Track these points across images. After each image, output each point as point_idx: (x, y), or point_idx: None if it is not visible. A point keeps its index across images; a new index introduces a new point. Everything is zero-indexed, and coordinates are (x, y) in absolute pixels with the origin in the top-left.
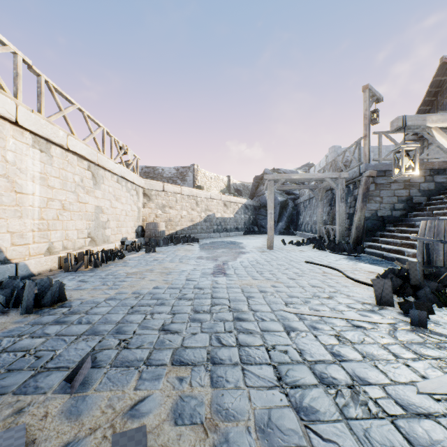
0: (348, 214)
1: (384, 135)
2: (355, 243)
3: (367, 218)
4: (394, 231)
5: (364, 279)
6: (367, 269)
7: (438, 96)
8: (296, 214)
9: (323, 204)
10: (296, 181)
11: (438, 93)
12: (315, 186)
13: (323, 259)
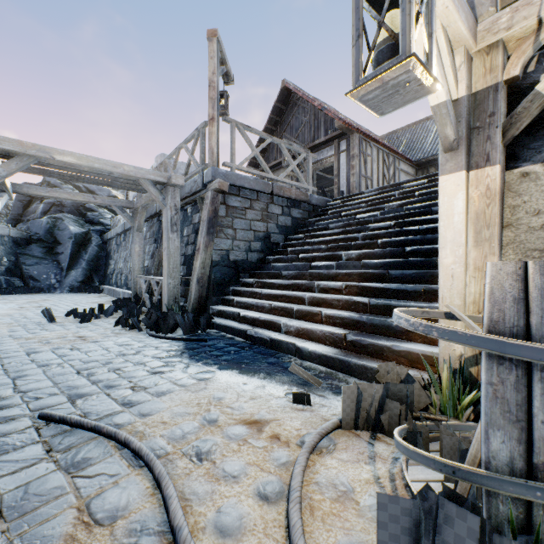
0: (185, 256)
1: (239, 128)
2: (197, 308)
3: (216, 264)
4: (254, 285)
5: (264, 541)
6: (237, 408)
7: (279, 128)
8: (106, 256)
9: (146, 240)
10: (81, 179)
11: (278, 123)
12: (128, 202)
13: (124, 371)
